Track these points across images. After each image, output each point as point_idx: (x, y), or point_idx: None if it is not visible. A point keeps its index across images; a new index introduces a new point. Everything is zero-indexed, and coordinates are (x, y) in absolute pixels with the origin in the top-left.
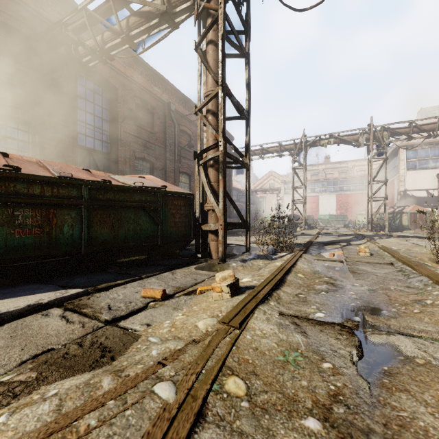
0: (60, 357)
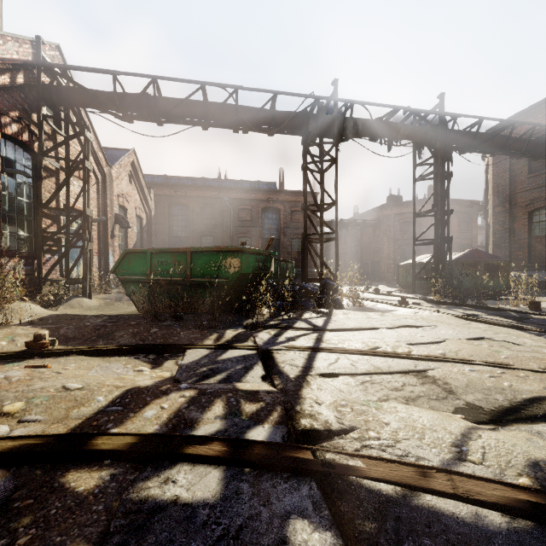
0: None
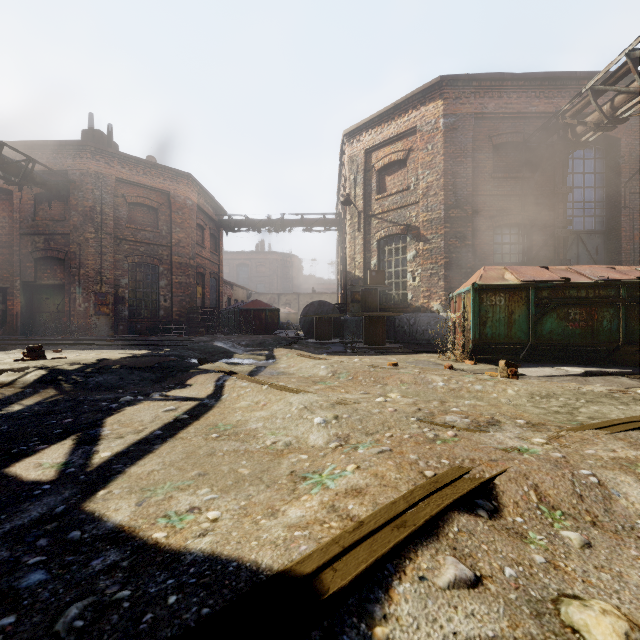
0: None
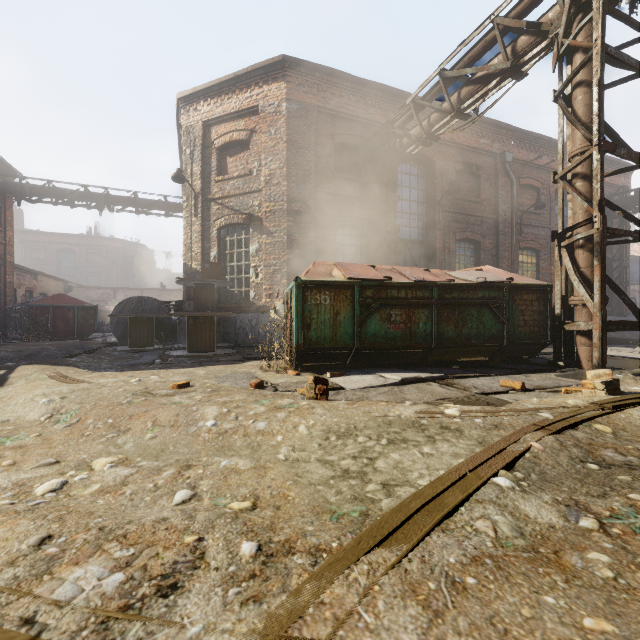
0: (460, 400)
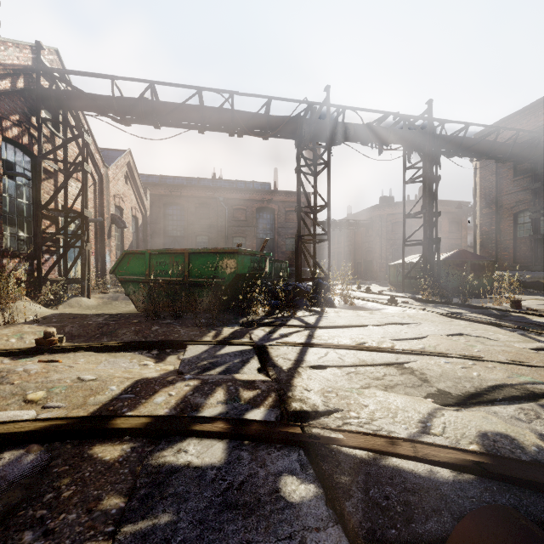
0: None
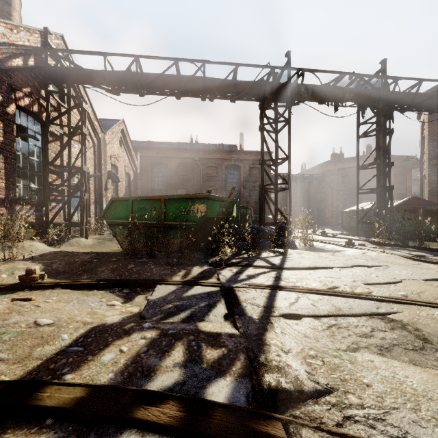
0: None
